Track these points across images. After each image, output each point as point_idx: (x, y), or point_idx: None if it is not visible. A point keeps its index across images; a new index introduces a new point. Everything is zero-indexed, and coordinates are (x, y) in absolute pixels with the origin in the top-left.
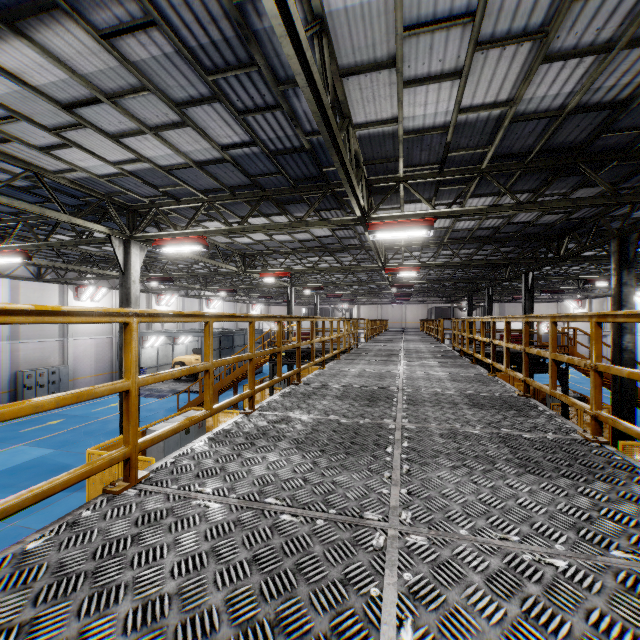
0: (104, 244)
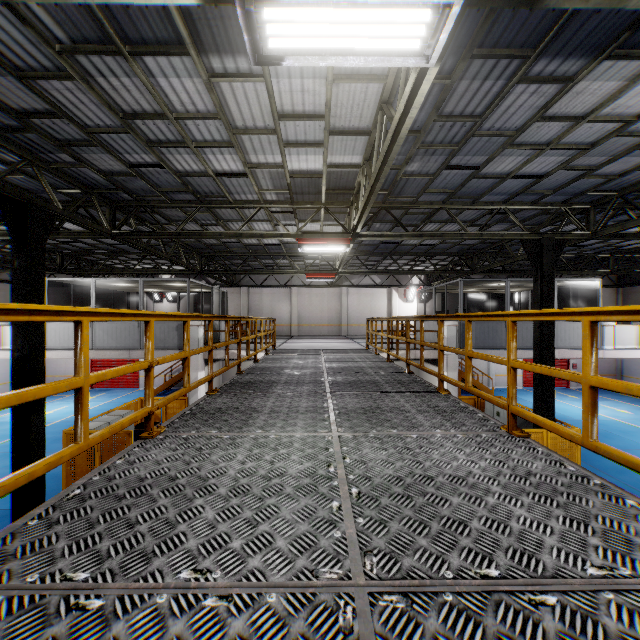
0: None
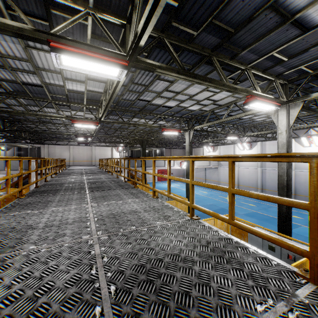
0: None
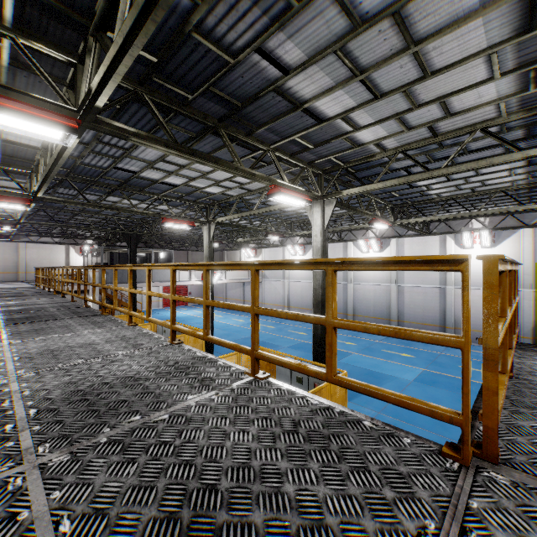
0: (467, 182)
